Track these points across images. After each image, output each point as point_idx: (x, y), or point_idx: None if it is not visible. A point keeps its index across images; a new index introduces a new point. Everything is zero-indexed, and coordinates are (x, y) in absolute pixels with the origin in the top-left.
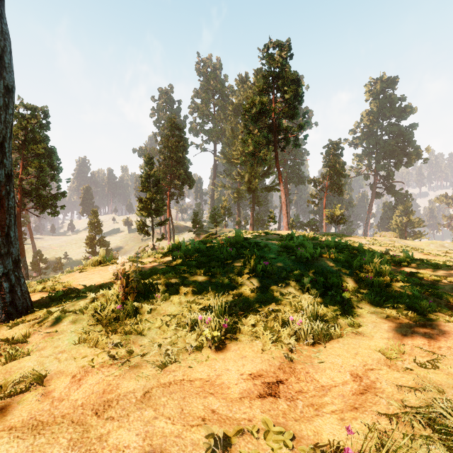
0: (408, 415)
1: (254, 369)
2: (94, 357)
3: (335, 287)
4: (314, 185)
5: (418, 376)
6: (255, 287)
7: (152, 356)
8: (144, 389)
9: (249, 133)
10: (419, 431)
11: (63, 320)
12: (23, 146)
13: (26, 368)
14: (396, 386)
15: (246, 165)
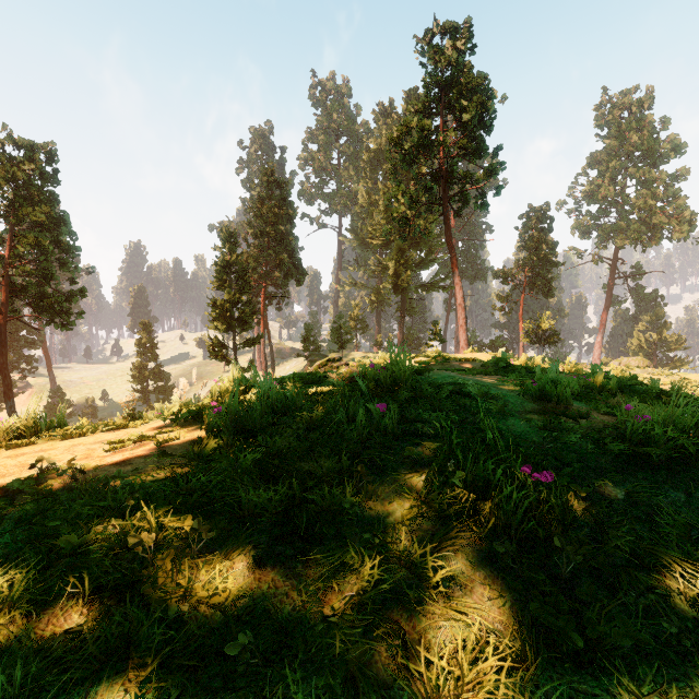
0: None
1: None
2: None
3: None
4: (504, 281)
5: None
6: (511, 599)
7: None
8: None
9: (398, 186)
10: None
11: None
12: (12, 211)
13: None
14: None
15: (391, 249)
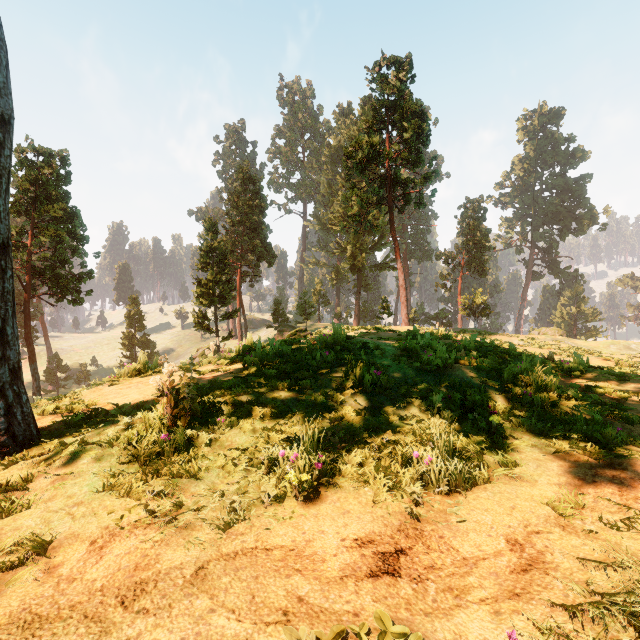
0: (597, 607)
1: (362, 531)
2: (125, 512)
3: (478, 407)
4: (445, 262)
5: (608, 543)
6: (363, 407)
7: (211, 511)
8: (197, 563)
9: (353, 187)
10: (617, 633)
11: (82, 456)
12: (33, 207)
13: (24, 529)
14: (575, 559)
15: (349, 234)
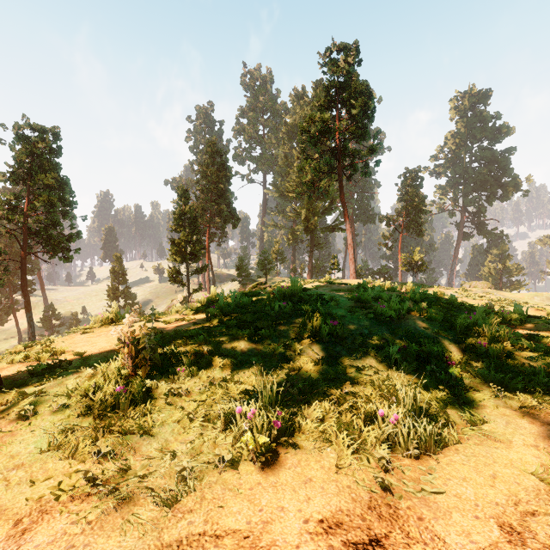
0: None
1: (327, 508)
2: (65, 477)
3: (433, 356)
4: (387, 224)
5: None
6: (320, 356)
7: (159, 476)
8: None
9: (307, 158)
10: None
11: (38, 407)
12: (29, 176)
13: None
14: None
15: (303, 200)
